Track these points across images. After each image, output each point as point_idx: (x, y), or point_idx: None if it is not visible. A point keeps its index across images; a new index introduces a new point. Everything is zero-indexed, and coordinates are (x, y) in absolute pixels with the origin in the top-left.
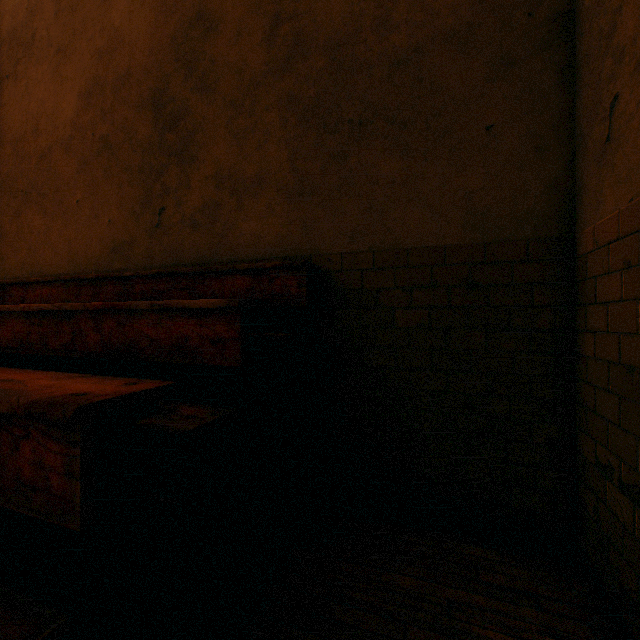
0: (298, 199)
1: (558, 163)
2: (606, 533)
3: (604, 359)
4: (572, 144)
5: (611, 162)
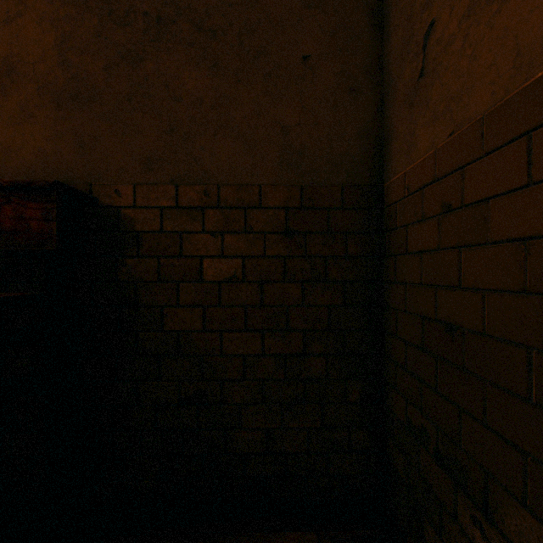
0: (71, 104)
1: (370, 109)
2: (420, 503)
3: (418, 313)
4: (382, 91)
5: (426, 97)
